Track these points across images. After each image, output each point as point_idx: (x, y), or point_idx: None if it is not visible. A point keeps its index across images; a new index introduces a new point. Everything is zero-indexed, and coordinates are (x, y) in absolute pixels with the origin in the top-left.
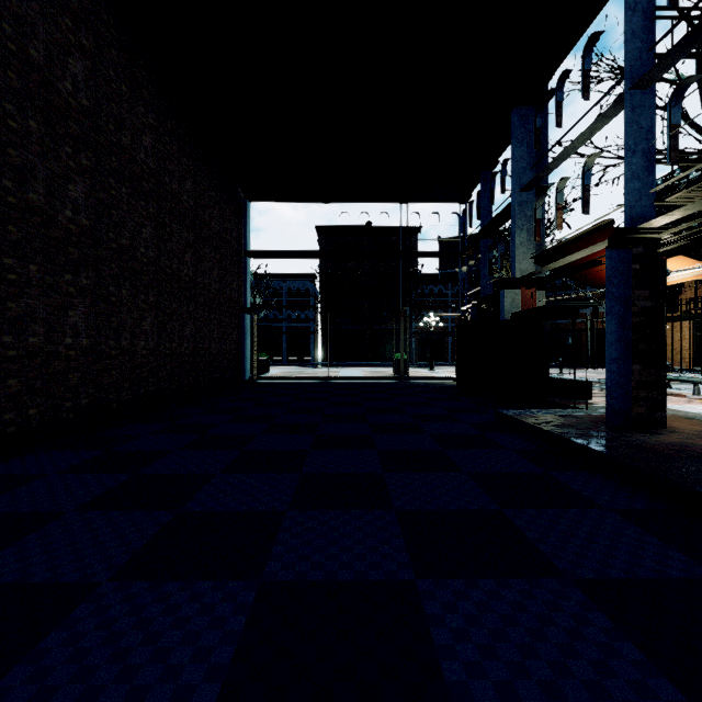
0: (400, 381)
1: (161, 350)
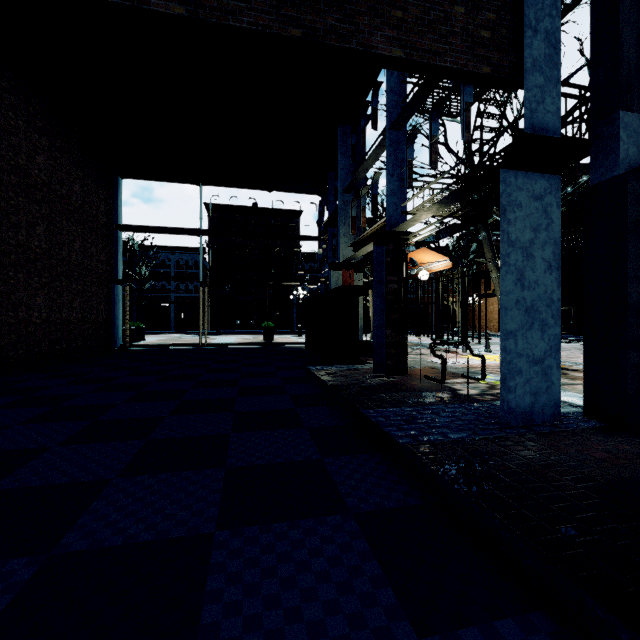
0: (266, 346)
1: (3, 319)
